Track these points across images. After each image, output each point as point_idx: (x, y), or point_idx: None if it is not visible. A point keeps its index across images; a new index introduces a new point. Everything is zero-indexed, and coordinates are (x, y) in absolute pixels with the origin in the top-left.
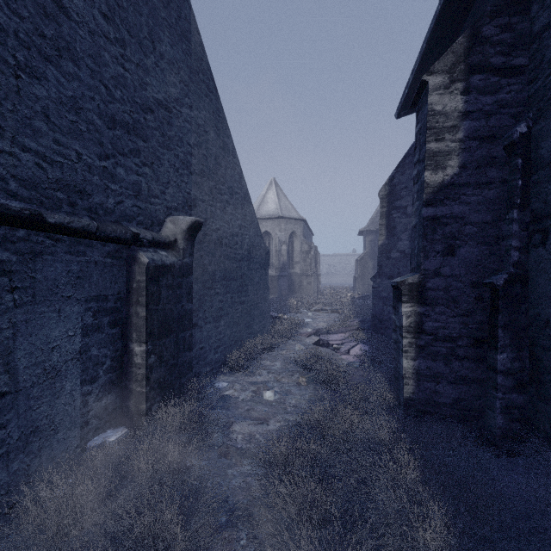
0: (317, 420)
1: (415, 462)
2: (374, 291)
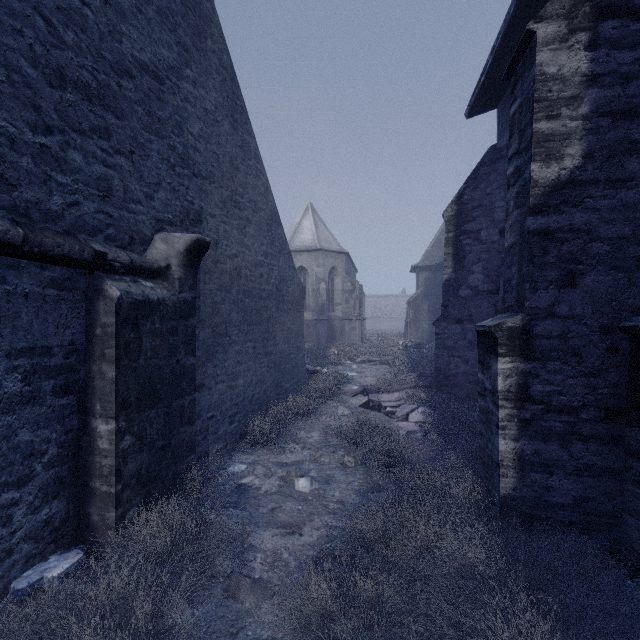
0: (373, 531)
1: (545, 626)
2: (437, 338)
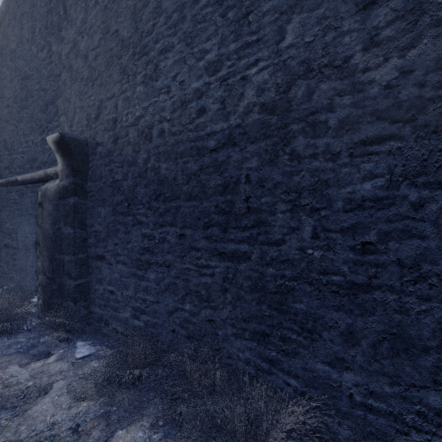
0: None
1: None
2: None
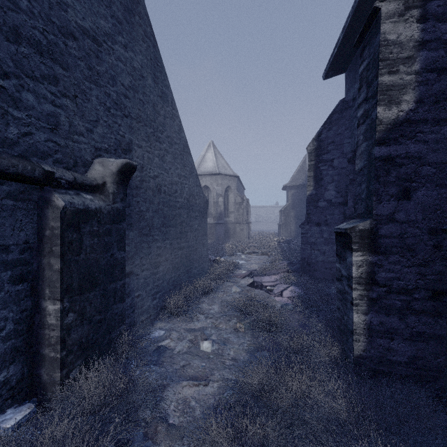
0: (259, 384)
1: None
2: (302, 237)
